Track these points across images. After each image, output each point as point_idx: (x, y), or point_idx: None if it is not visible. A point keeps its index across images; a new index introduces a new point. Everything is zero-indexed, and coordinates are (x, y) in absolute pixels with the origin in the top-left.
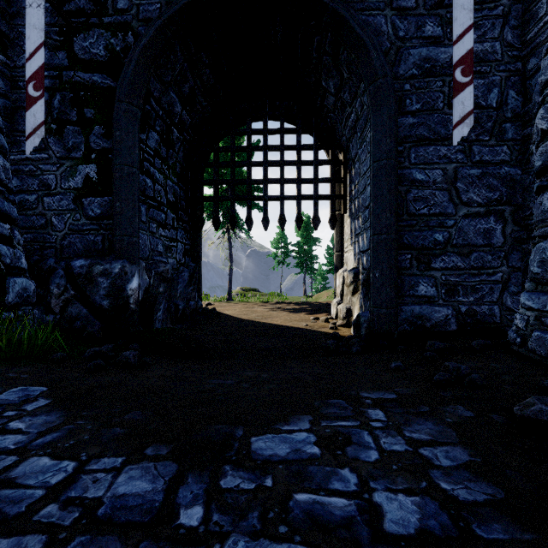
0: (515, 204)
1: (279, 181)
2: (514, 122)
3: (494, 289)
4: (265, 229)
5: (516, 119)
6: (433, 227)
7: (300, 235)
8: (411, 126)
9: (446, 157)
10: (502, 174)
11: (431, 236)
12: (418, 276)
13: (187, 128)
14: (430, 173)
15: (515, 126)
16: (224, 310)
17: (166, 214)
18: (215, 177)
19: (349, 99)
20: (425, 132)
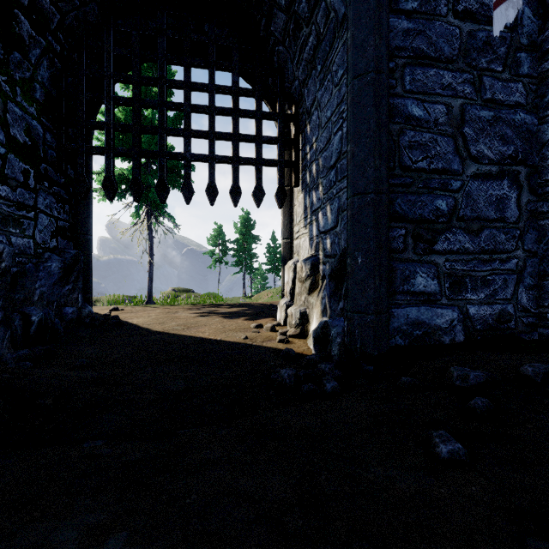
0: (532, 164)
1: (207, 134)
2: (530, 52)
3: (508, 282)
4: (187, 202)
5: (533, 48)
6: (435, 189)
7: (240, 232)
8: (405, 33)
9: (451, 87)
10: (517, 121)
11: (431, 203)
12: (414, 263)
13: (55, 28)
14: (430, 108)
15: (532, 57)
16: (133, 317)
17: (5, 159)
18: (107, 118)
19: (307, 12)
20: (423, 45)
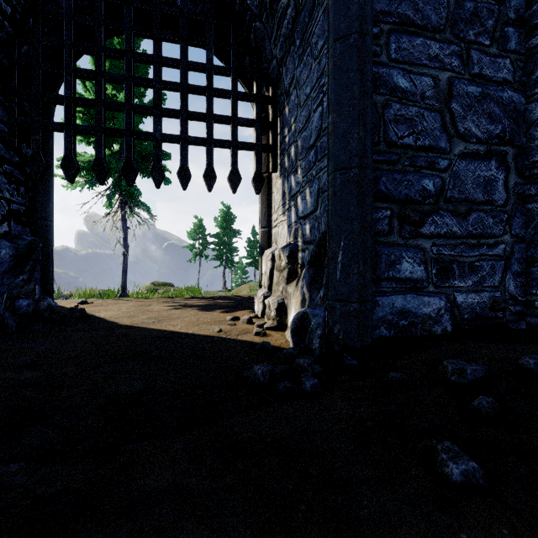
0: (519, 145)
1: (179, 113)
2: (517, 28)
3: (496, 268)
4: (157, 185)
5: (520, 23)
6: (421, 168)
7: (220, 226)
8: None
9: (438, 59)
10: (504, 99)
11: (418, 183)
12: (400, 247)
13: None
14: (417, 80)
15: (519, 33)
16: (101, 311)
17: None
18: (67, 91)
19: None
20: (410, 12)
